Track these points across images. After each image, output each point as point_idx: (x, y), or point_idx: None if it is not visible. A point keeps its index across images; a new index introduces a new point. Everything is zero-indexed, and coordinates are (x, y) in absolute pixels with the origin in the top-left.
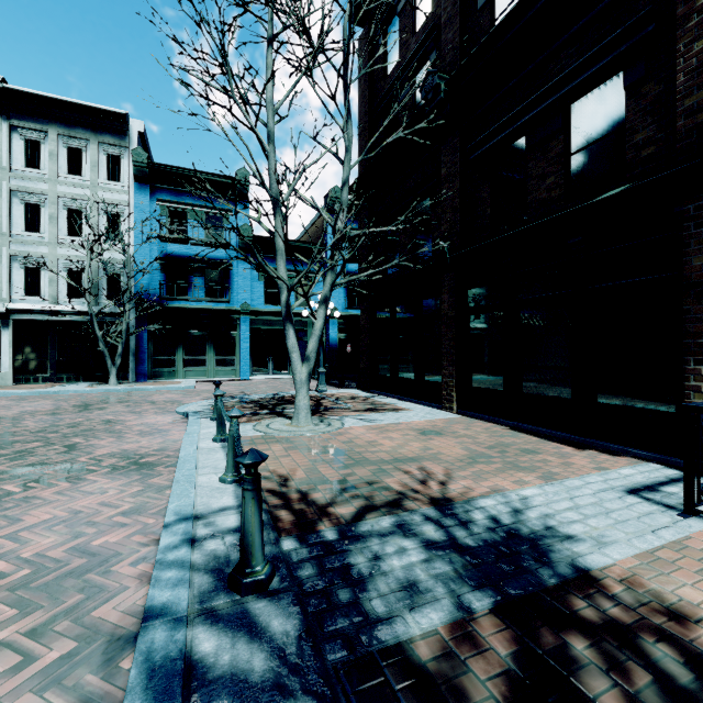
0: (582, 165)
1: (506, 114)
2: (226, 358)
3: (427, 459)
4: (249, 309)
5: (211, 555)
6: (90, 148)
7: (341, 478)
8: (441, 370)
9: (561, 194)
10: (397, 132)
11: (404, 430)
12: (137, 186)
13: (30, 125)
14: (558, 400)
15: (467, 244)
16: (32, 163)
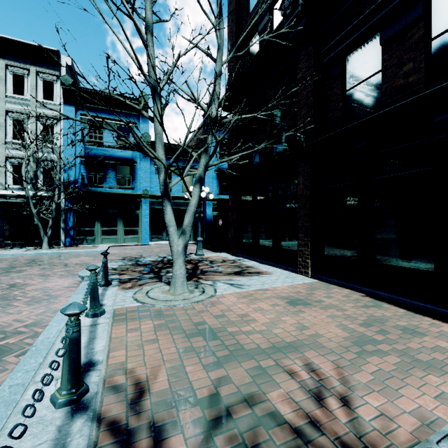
0: (445, 47)
1: (359, 17)
2: (132, 229)
3: (308, 345)
4: (149, 194)
5: None
6: (30, 75)
7: (212, 388)
8: (295, 240)
9: (421, 78)
10: (262, 35)
11: (272, 297)
12: (66, 103)
13: None
14: (418, 272)
15: (319, 135)
16: None
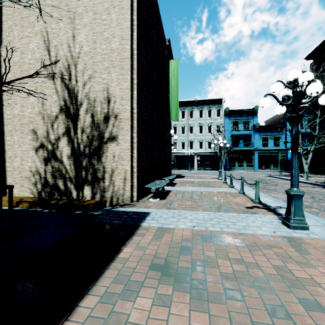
0: None
1: None
2: (249, 164)
3: None
4: (258, 149)
5: (317, 183)
6: (213, 109)
7: None
8: None
9: None
10: None
11: None
12: (225, 117)
13: (200, 107)
14: None
15: None
16: (200, 116)
